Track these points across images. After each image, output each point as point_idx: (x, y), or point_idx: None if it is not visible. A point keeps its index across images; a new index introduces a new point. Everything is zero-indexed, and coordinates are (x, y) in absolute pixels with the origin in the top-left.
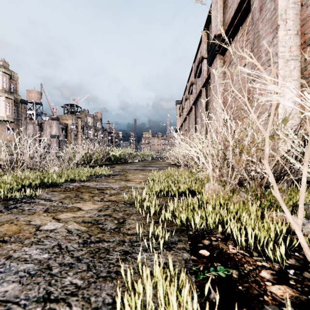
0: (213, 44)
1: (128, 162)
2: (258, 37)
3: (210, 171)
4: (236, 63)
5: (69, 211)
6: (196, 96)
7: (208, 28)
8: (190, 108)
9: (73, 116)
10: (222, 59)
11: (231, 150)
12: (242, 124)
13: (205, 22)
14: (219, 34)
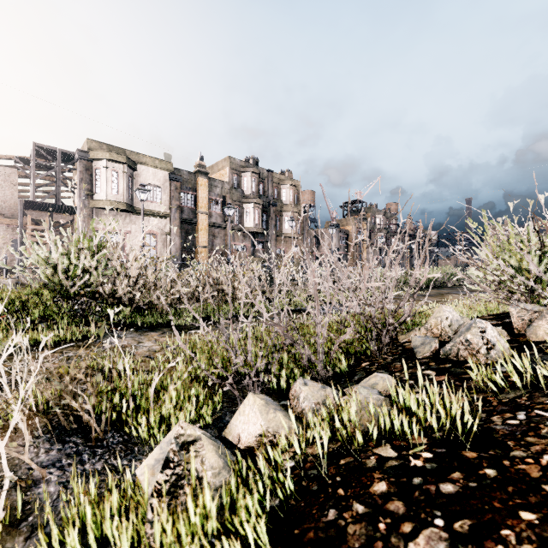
0: None
1: (447, 286)
2: None
3: None
4: None
5: None
6: None
7: None
8: None
9: (356, 218)
10: None
11: None
12: None
13: None
14: None
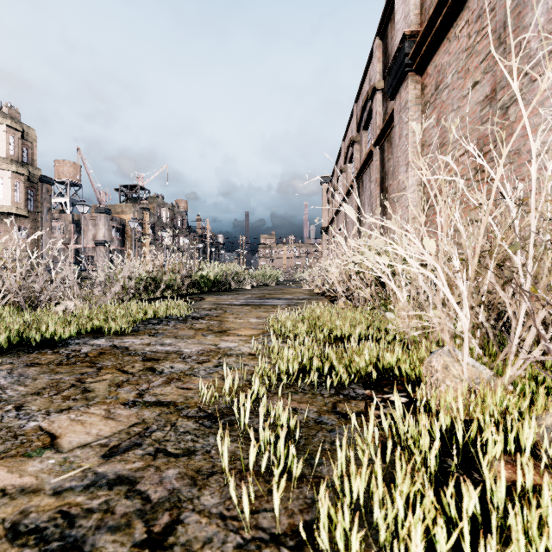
0: (400, 54)
1: (232, 288)
2: (520, 6)
3: (466, 323)
4: (451, 85)
5: (10, 454)
6: (362, 163)
7: (384, 32)
8: (348, 188)
9: (136, 206)
10: (418, 83)
11: (531, 258)
12: (467, 210)
13: (380, 19)
14: (412, 31)
